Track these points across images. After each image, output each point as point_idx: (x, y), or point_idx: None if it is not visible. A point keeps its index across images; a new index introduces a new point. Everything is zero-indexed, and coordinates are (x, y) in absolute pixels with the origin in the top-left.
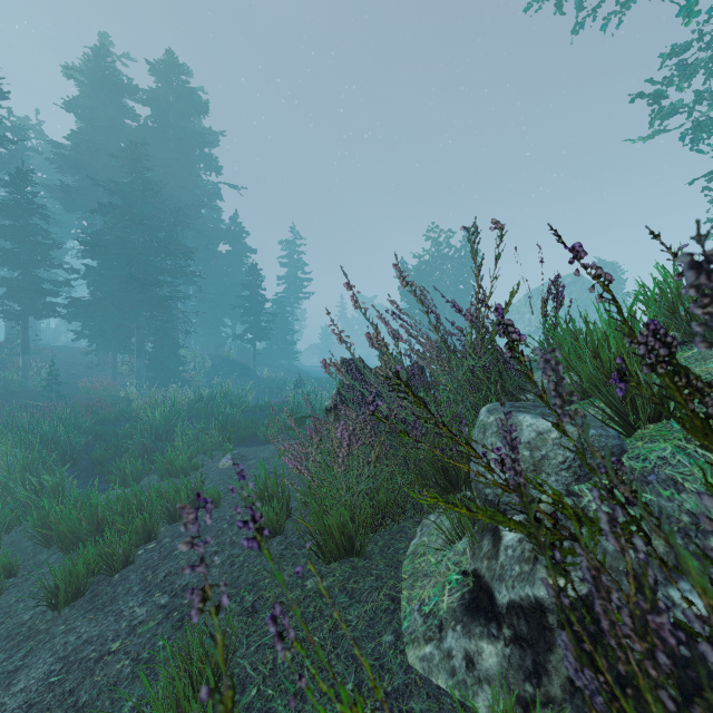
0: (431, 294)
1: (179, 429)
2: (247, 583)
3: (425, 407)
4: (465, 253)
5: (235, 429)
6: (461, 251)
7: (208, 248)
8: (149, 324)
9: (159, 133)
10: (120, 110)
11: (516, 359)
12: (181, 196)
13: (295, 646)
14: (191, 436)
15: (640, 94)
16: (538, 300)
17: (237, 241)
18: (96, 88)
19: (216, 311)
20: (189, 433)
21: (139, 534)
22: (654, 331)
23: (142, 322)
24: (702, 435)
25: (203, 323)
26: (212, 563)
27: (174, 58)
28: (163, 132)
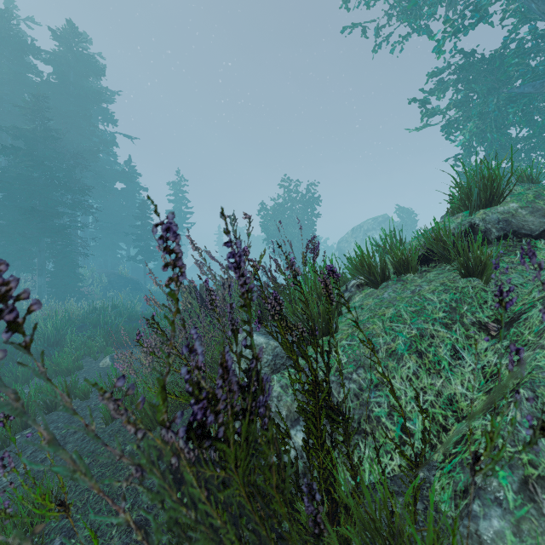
0: (284, 227)
1: (69, 337)
2: (89, 451)
3: (166, 337)
4: (308, 198)
5: (118, 335)
6: (306, 196)
7: (105, 186)
8: (50, 248)
9: (61, 88)
10: (24, 67)
11: (213, 310)
12: (80, 142)
13: (13, 470)
14: (78, 342)
15: (414, 99)
16: (360, 233)
17: (131, 181)
18: (0, 45)
19: (113, 237)
20: (77, 340)
21: (17, 423)
22: (275, 297)
23: (43, 246)
24: (290, 351)
25: (101, 246)
26: (69, 440)
27: (74, 28)
28: (64, 87)
